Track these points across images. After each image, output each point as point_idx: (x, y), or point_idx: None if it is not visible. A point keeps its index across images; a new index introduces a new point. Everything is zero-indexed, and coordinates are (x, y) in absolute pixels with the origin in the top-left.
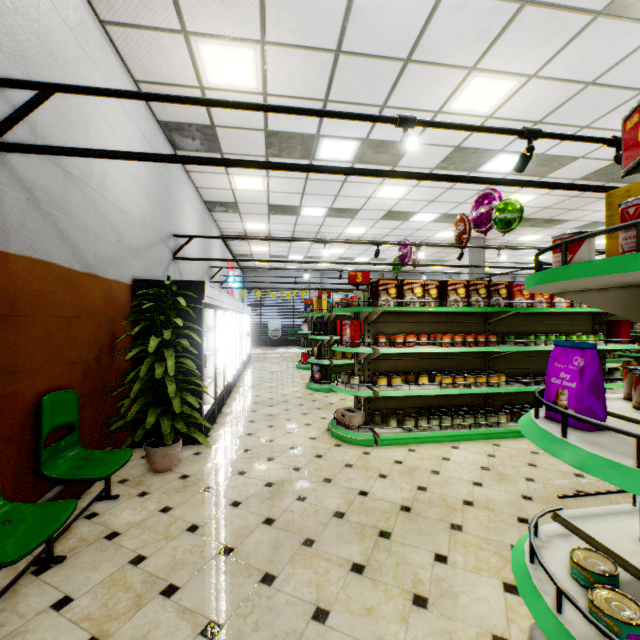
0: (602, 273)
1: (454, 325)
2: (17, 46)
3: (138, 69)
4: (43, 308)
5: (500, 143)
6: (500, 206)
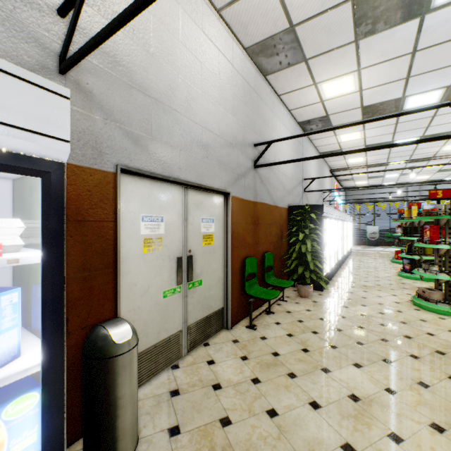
0: None
1: None
2: (258, 128)
3: (291, 106)
4: (263, 220)
5: None
6: None
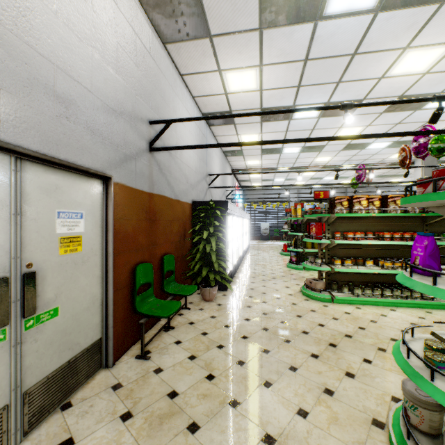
0: (419, 201)
1: (395, 226)
2: (156, 104)
3: (195, 91)
4: (163, 217)
5: (439, 87)
6: (434, 138)
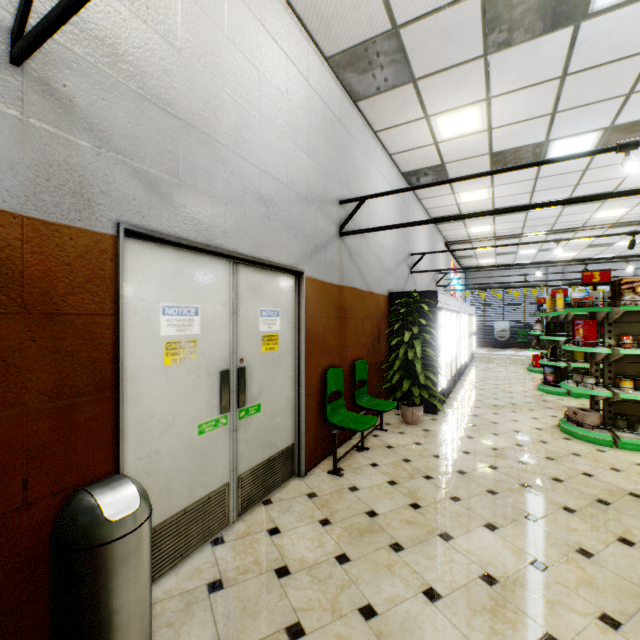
0: None
1: None
2: (346, 178)
3: (392, 148)
4: (353, 313)
5: None
6: None
